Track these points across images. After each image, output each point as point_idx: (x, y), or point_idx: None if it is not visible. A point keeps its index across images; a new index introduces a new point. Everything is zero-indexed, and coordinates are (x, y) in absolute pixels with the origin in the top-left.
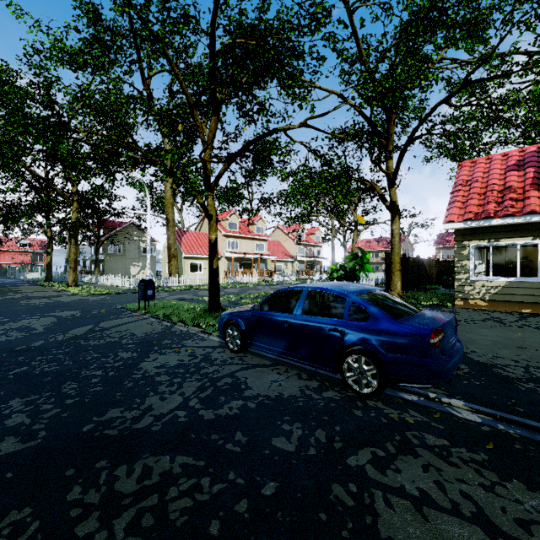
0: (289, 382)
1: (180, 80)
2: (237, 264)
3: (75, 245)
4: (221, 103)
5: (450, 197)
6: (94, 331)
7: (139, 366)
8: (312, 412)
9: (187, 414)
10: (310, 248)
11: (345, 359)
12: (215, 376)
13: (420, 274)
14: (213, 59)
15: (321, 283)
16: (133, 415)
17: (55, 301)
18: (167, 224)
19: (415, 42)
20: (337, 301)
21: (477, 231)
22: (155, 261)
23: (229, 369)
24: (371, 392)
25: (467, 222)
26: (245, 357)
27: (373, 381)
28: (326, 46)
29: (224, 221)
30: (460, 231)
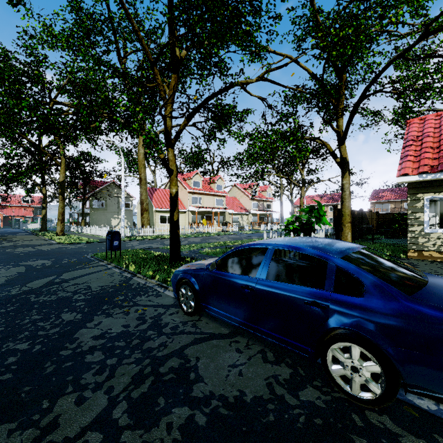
0: (252, 368)
1: (140, 37)
2: (200, 217)
3: (62, 200)
4: (181, 62)
5: (402, 152)
6: (52, 283)
7: (75, 335)
8: (291, 440)
9: (103, 442)
10: (262, 203)
11: (330, 345)
12: (160, 355)
13: (368, 226)
14: (172, 14)
15: (288, 240)
16: (22, 442)
17: (36, 250)
18: (140, 182)
19: (367, 4)
20: (305, 260)
21: (431, 184)
22: (132, 214)
23: (179, 343)
24: (372, 400)
25: (422, 175)
26: (200, 321)
27: (375, 385)
28: (283, 0)
29: (188, 180)
30: (413, 184)
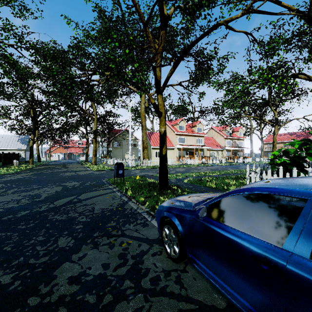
0: None
1: (134, 3)
2: (184, 152)
3: (95, 142)
4: (168, 19)
5: None
6: (70, 202)
7: (55, 271)
8: None
9: None
10: (235, 141)
11: None
12: None
13: None
14: None
15: None
16: None
17: (76, 174)
18: (142, 128)
19: None
20: None
21: None
22: (138, 151)
23: None
24: None
25: None
26: (185, 274)
27: None
28: None
29: (176, 125)
30: None
